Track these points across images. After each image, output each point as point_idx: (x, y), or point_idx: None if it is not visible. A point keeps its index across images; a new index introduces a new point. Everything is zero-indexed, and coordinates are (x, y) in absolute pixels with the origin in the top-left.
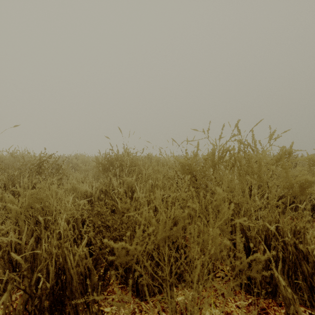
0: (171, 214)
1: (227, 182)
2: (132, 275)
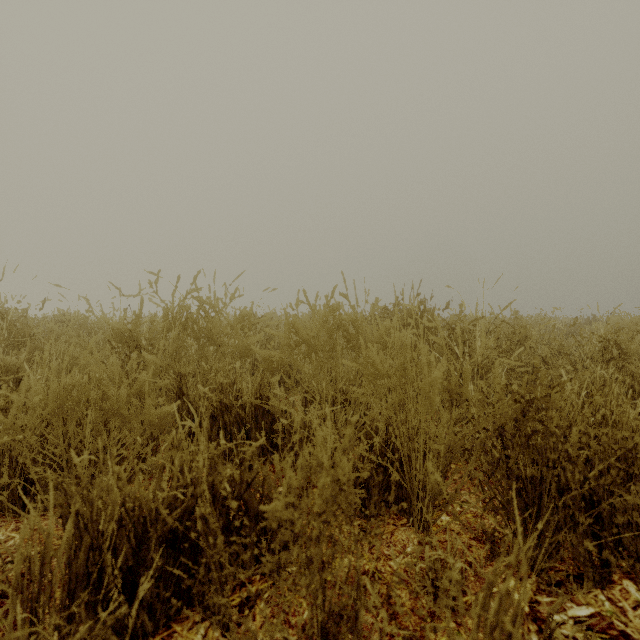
0: (73, 382)
1: (173, 349)
2: (13, 490)
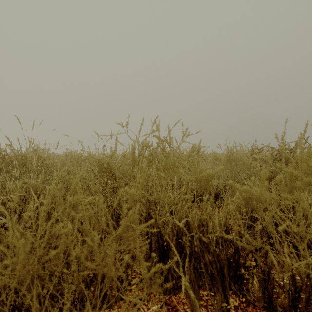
0: (51, 232)
1: (143, 179)
2: None
